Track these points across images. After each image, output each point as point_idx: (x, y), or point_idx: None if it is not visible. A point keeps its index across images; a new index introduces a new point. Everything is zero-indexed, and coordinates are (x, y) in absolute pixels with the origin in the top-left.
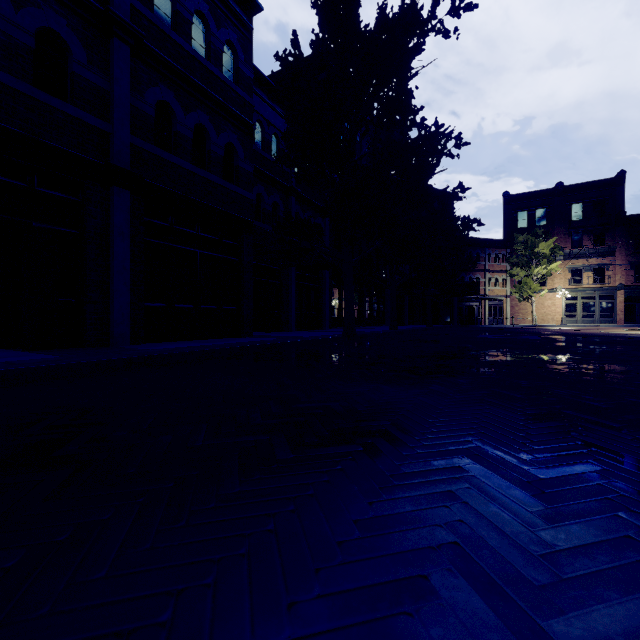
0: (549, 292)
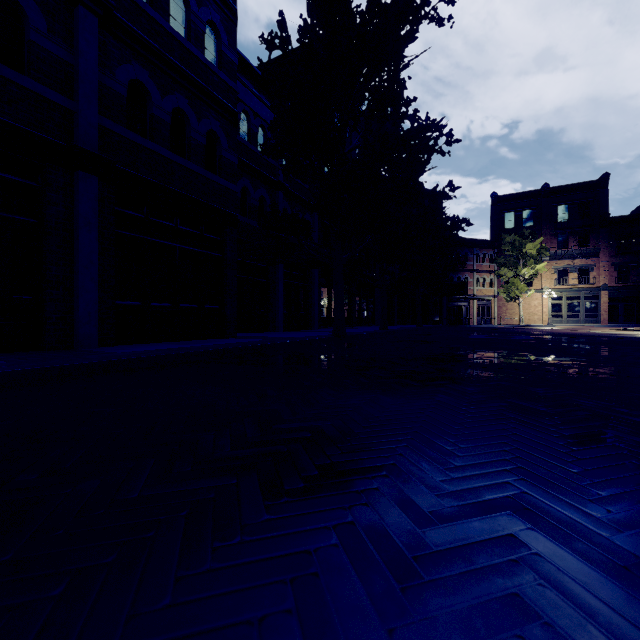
0: (536, 292)
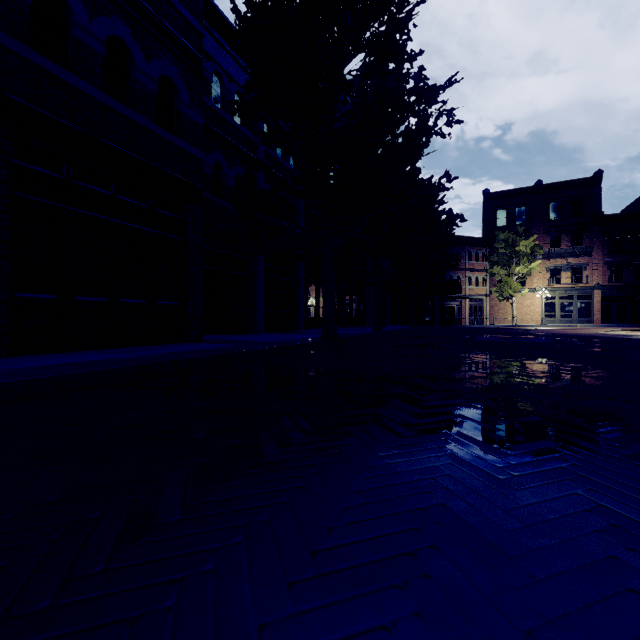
0: (528, 292)
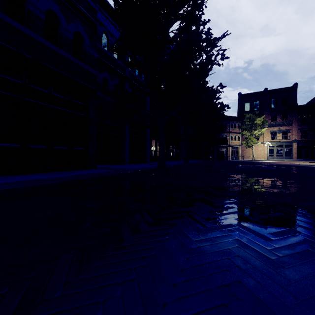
0: (260, 143)
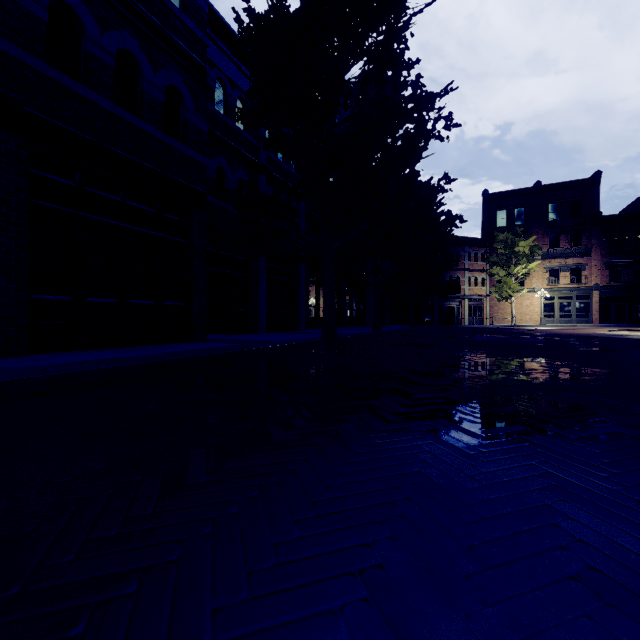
0: (527, 292)
